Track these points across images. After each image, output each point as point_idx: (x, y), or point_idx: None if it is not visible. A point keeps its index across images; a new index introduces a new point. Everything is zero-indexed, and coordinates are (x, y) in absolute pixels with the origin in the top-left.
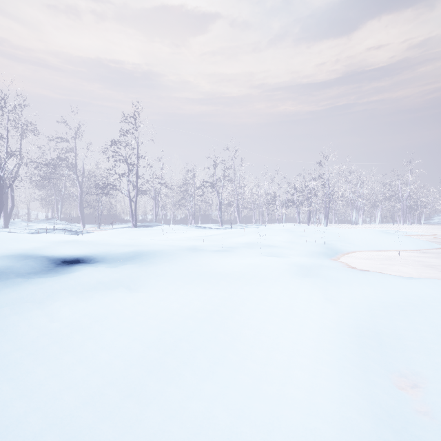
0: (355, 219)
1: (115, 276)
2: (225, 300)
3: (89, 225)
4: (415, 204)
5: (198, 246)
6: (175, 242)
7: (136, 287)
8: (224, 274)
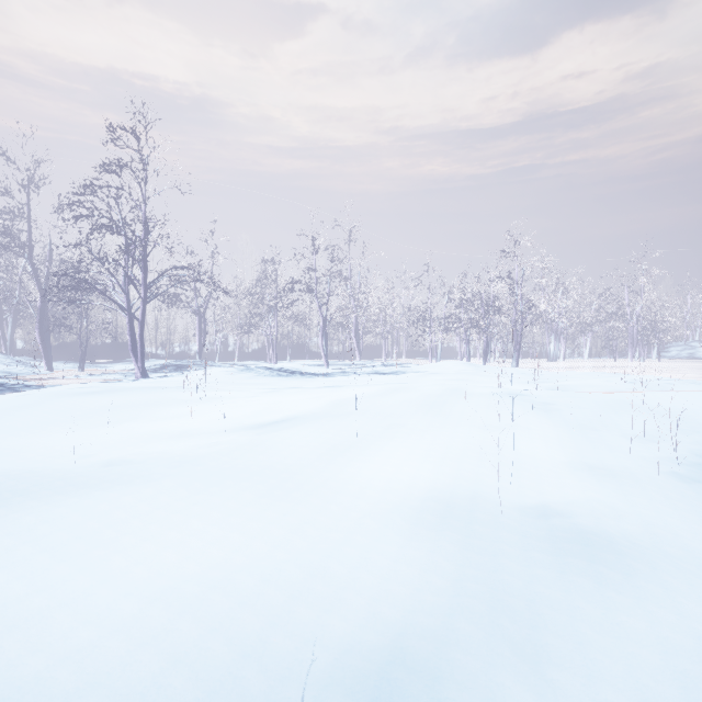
0: (554, 351)
1: None
2: None
3: (70, 364)
4: (651, 326)
5: None
6: None
7: None
8: None
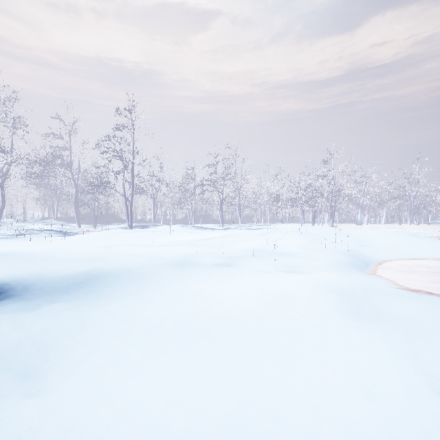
0: (361, 219)
1: (9, 341)
2: (229, 433)
3: (86, 225)
4: (423, 203)
5: (191, 258)
6: (162, 250)
7: (42, 370)
8: (225, 326)
